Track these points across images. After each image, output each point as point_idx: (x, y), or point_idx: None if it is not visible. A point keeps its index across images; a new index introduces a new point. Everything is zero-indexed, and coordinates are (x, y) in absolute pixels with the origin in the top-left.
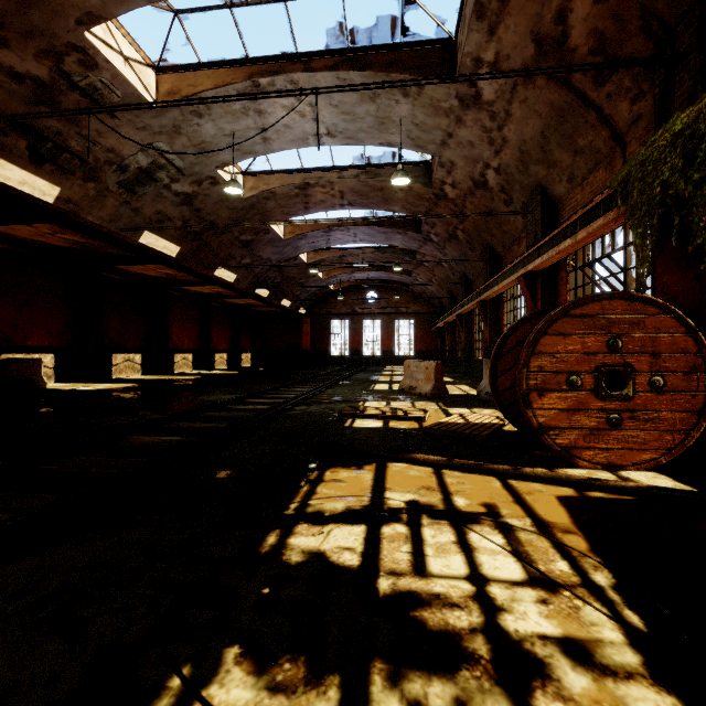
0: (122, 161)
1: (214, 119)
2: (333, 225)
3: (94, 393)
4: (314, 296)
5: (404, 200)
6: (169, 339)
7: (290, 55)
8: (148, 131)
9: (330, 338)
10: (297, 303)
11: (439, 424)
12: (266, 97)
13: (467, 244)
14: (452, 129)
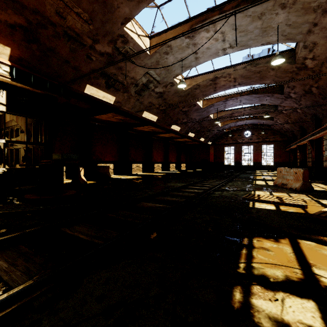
0: (136, 82)
1: (173, 54)
2: (228, 97)
3: (126, 180)
4: (216, 135)
5: (274, 75)
6: (152, 157)
7: (211, 8)
8: (146, 66)
9: (224, 156)
10: (207, 139)
11: (324, 212)
12: (205, 26)
13: (319, 95)
14: (318, 20)
